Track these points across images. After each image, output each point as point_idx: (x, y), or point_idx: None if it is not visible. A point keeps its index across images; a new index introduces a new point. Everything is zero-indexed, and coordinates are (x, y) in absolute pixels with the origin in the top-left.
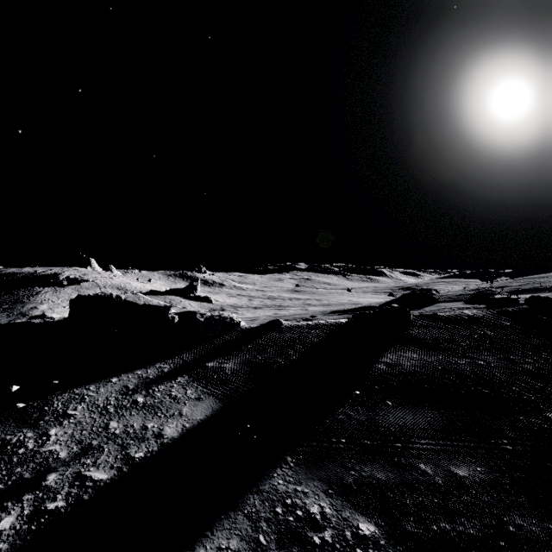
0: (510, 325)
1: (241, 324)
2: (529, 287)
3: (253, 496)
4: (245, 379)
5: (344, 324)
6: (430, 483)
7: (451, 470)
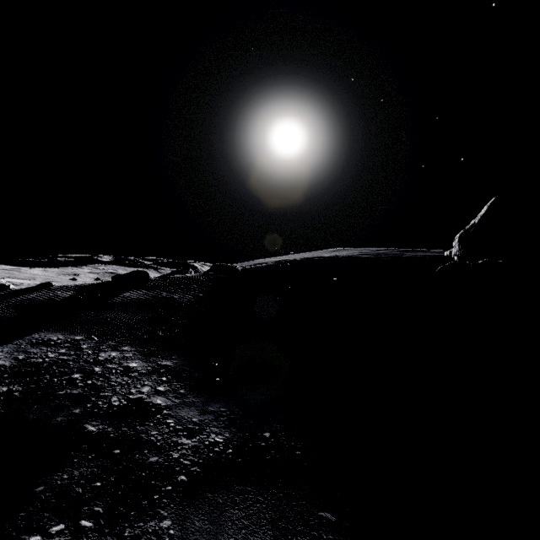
0: (202, 279)
1: (10, 287)
2: (241, 266)
3: (18, 340)
4: (14, 312)
5: (105, 283)
6: (116, 325)
7: (128, 321)
